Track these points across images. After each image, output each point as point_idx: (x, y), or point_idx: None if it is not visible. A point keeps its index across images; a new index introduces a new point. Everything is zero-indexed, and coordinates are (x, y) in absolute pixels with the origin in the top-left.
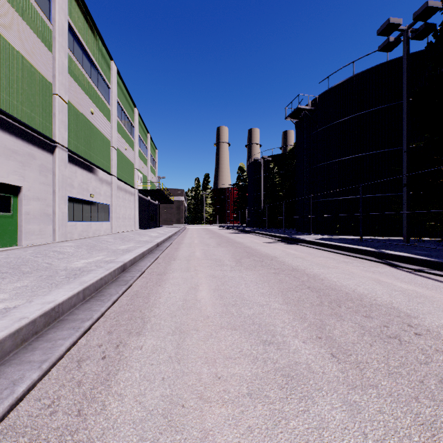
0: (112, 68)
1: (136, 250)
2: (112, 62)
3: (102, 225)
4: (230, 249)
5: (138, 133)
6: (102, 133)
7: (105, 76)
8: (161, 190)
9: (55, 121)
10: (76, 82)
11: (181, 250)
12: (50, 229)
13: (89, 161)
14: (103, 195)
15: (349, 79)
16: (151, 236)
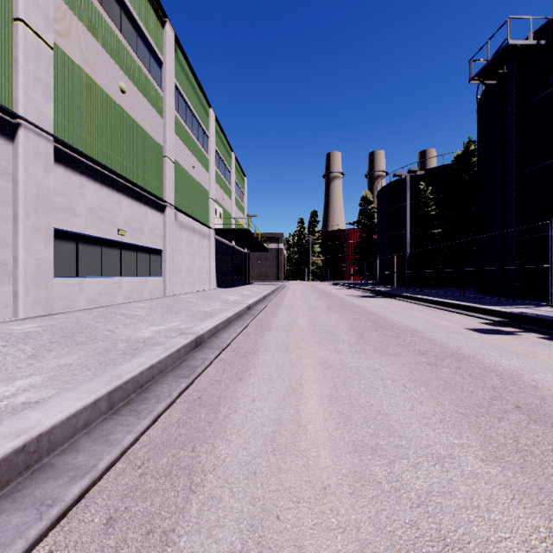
0: (166, 31)
1: (6, 423)
2: (166, 21)
3: (145, 283)
4: (419, 371)
5: (216, 149)
6: (146, 132)
7: (152, 39)
8: (247, 230)
9: (16, 74)
10: (82, 23)
11: (254, 372)
12: (4, 293)
13: (112, 170)
14: (148, 233)
15: None
16: (226, 301)
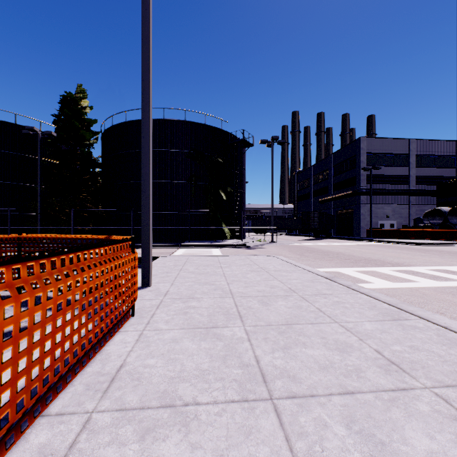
0: None
1: None
2: None
3: None
4: None
5: None
6: None
7: None
8: None
9: None
10: None
11: None
12: None
13: None
14: None
15: None
16: None
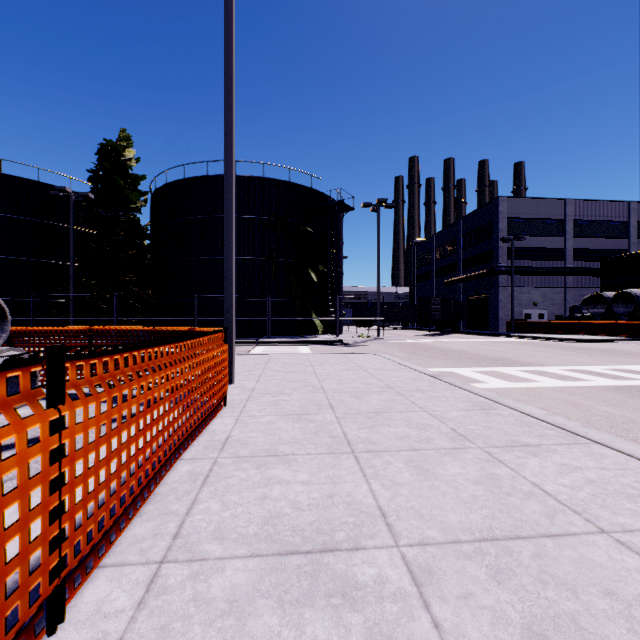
0: None
1: None
2: None
3: None
4: None
5: None
6: None
7: None
8: None
9: None
10: None
11: None
12: None
13: None
14: None
15: None
16: None
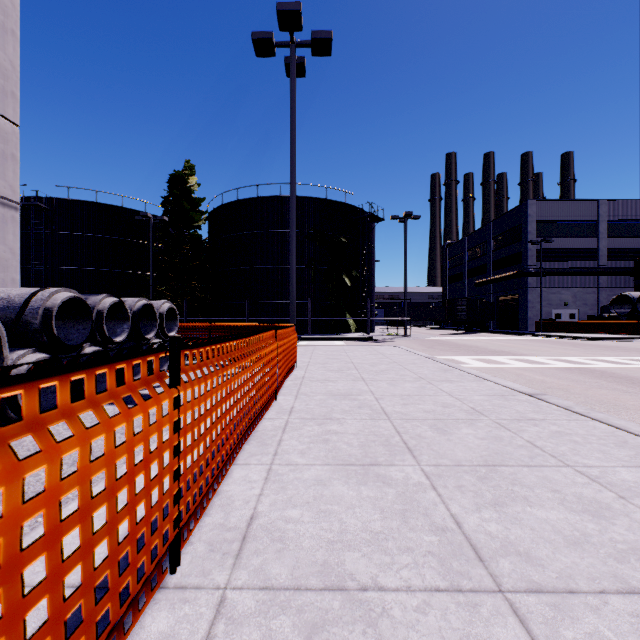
0: None
1: None
2: None
3: None
4: None
5: None
6: None
7: None
8: None
9: None
10: None
11: None
12: None
13: None
14: None
15: (93, 203)
16: None
